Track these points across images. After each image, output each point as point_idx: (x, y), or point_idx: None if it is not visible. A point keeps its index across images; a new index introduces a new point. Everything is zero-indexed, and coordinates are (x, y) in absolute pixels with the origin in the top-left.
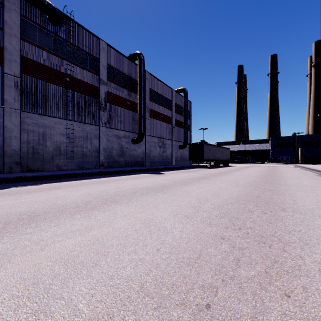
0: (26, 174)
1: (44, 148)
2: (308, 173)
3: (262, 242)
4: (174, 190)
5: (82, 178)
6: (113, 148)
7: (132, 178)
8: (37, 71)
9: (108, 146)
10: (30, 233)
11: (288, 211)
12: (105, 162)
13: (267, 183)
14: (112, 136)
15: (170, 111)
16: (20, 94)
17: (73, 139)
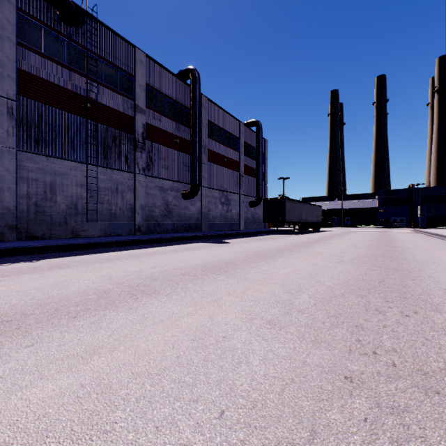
0: (23, 243)
1: (53, 205)
2: (439, 241)
3: (431, 389)
4: (246, 270)
5: (106, 249)
6: (154, 205)
7: (181, 249)
8: (42, 93)
9: (147, 202)
10: None
11: None
12: (143, 225)
13: (387, 258)
14: (154, 188)
15: (237, 152)
16: (17, 125)
17: (97, 192)
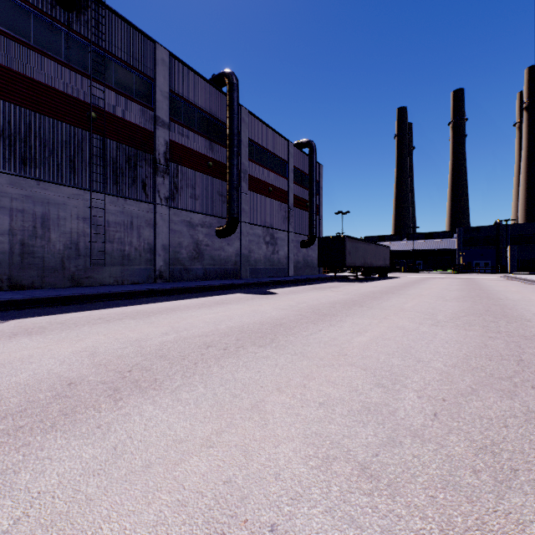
0: None
1: (46, 245)
2: None
3: None
4: (302, 338)
5: (110, 303)
6: (181, 245)
7: (211, 303)
8: (30, 97)
9: (171, 241)
10: None
11: None
12: (165, 270)
13: (499, 318)
14: (180, 223)
15: (286, 180)
16: None
17: (104, 228)
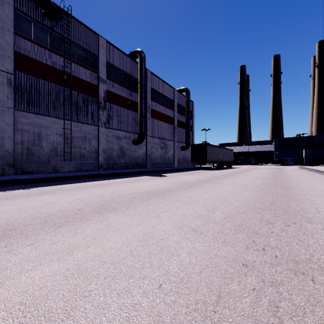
0: (19, 176)
1: (40, 149)
2: (317, 175)
3: (299, 271)
4: (178, 195)
5: (78, 181)
6: (112, 149)
7: (131, 181)
8: (32, 68)
9: (107, 147)
10: None
11: (315, 223)
12: (104, 163)
13: (278, 187)
14: (112, 136)
15: (172, 111)
16: (14, 91)
17: (71, 140)
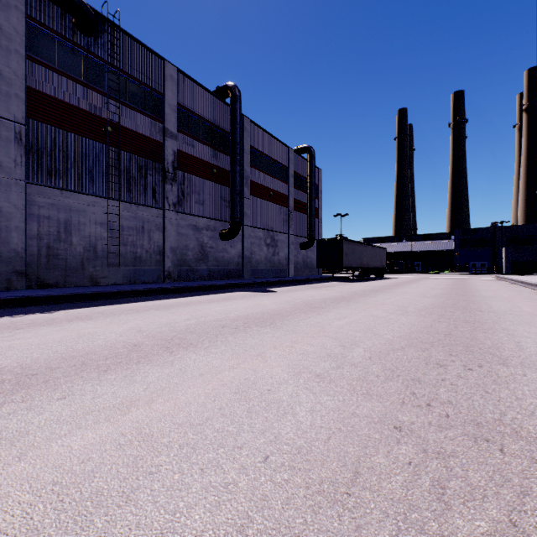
0: (34, 292)
1: (68, 248)
2: (523, 290)
3: (481, 437)
4: (294, 322)
5: (131, 299)
6: (187, 247)
7: (219, 299)
8: (55, 115)
9: (178, 243)
10: (7, 416)
11: (514, 366)
12: (173, 271)
13: (458, 309)
14: (186, 226)
15: (286, 184)
16: (26, 153)
17: (119, 232)
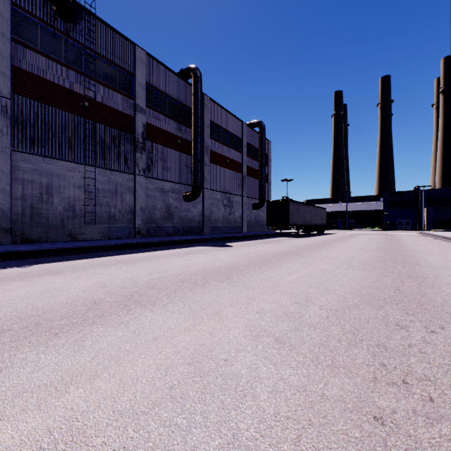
0: (17, 247)
1: (50, 208)
2: (448, 245)
3: None
4: (249, 276)
5: (103, 253)
6: (155, 207)
7: (181, 253)
8: (38, 91)
9: (147, 204)
10: None
11: None
12: (143, 228)
13: (398, 263)
14: (154, 189)
15: (240, 153)
16: (11, 124)
17: (95, 194)
